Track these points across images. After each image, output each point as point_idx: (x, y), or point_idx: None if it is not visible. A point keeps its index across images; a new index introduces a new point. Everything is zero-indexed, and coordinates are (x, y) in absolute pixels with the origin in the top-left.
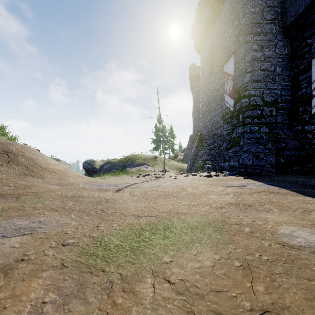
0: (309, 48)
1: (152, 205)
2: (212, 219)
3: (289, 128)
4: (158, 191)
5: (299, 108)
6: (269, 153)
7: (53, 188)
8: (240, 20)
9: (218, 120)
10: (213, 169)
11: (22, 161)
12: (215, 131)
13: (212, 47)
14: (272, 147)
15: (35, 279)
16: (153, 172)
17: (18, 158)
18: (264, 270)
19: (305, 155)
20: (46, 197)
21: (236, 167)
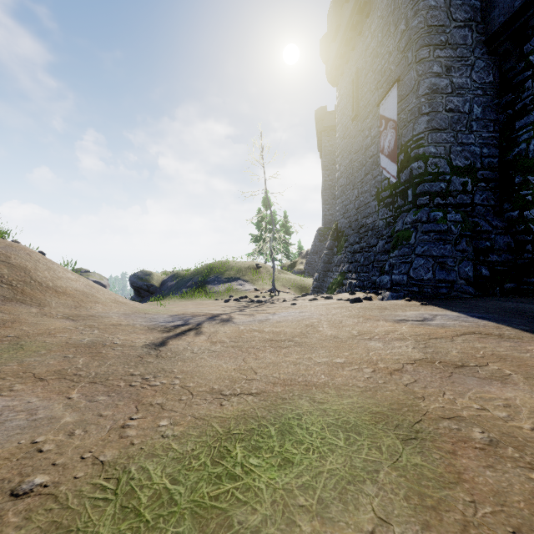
0: (533, 72)
1: (252, 365)
2: (387, 402)
3: (495, 214)
4: (263, 331)
5: (515, 178)
6: (464, 259)
7: (56, 327)
8: (409, 21)
9: (368, 201)
10: (360, 286)
11: (4, 273)
12: (362, 220)
13: (357, 72)
14: (469, 248)
15: None
16: (254, 292)
17: None
18: None
19: (525, 262)
20: (33, 347)
21: (403, 284)
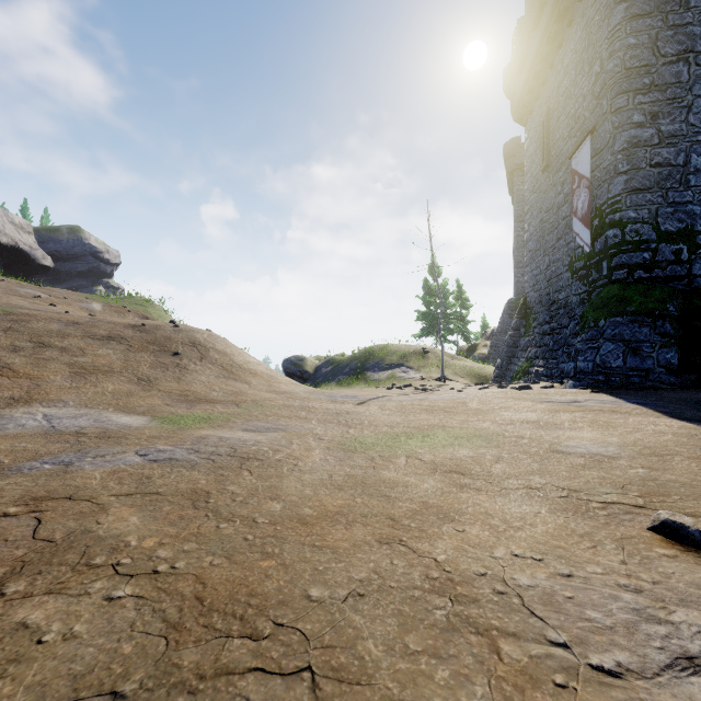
0: None
1: (411, 419)
2: (487, 432)
3: None
4: (422, 405)
5: None
6: (666, 344)
7: (270, 397)
8: (604, 63)
9: (560, 272)
10: (547, 375)
11: (217, 358)
12: (554, 294)
13: (548, 113)
14: (674, 331)
15: (312, 452)
16: (420, 380)
17: (211, 353)
18: (512, 460)
19: None
20: (269, 406)
21: (587, 372)
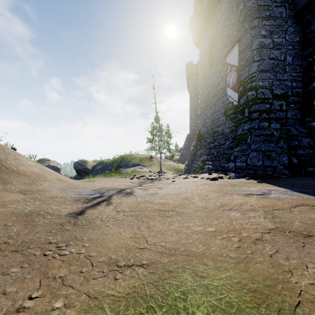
0: None
1: (144, 233)
2: (260, 276)
3: (300, 124)
4: (154, 202)
5: (314, 101)
6: (282, 152)
7: (10, 199)
8: (246, 3)
9: (219, 117)
10: (214, 169)
11: None
12: (215, 128)
13: (212, 38)
14: (285, 146)
15: None
16: (149, 172)
17: None
18: None
19: None
20: None
21: (243, 168)
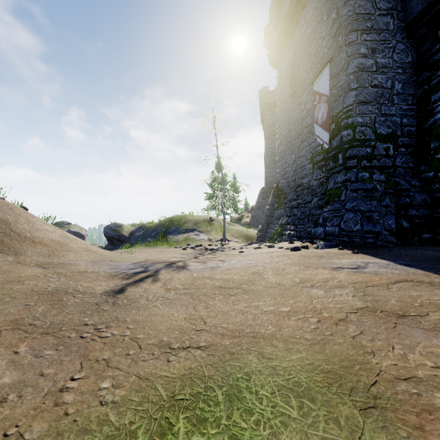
0: None
1: (202, 314)
2: (337, 358)
3: (413, 175)
4: (214, 278)
5: (431, 144)
6: (387, 213)
7: (27, 274)
8: (339, 10)
9: (304, 165)
10: (297, 236)
11: None
12: (299, 180)
13: (295, 56)
14: (391, 204)
15: None
16: (208, 241)
17: None
18: None
19: (439, 216)
20: None
21: (335, 235)
